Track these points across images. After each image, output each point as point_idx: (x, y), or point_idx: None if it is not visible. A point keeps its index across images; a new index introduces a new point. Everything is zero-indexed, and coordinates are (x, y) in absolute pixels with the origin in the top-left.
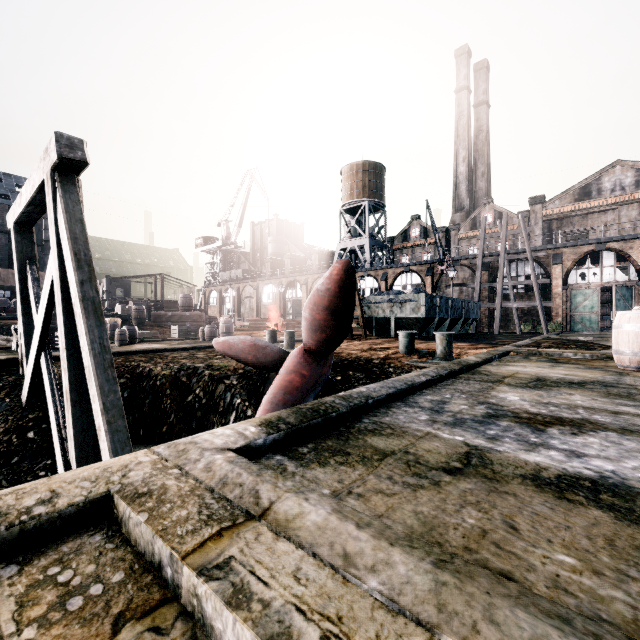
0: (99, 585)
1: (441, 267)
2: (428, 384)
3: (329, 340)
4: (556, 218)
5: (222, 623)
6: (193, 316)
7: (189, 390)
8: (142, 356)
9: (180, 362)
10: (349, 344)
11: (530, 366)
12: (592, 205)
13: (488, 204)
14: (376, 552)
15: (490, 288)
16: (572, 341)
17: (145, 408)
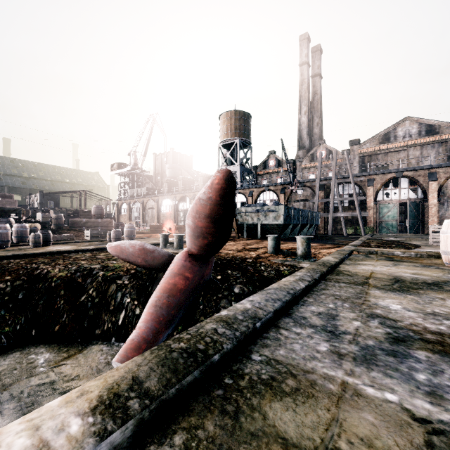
0: None
1: (291, 187)
2: (307, 290)
3: (210, 245)
4: (367, 155)
5: None
6: (104, 222)
7: (83, 290)
8: (47, 257)
9: (78, 263)
10: (226, 244)
11: (378, 265)
12: (391, 147)
13: (322, 144)
14: None
15: (325, 203)
16: (389, 241)
17: (38, 309)
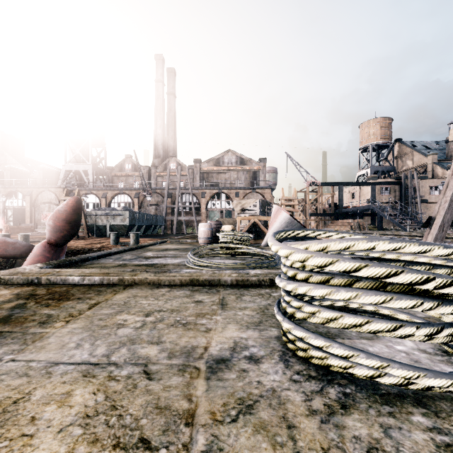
0: (15, 286)
1: (144, 193)
2: (118, 253)
3: (65, 236)
4: (206, 172)
5: (57, 279)
6: None
7: None
8: None
9: None
10: (76, 242)
11: (169, 245)
12: (220, 169)
13: (173, 157)
14: (89, 270)
15: (172, 208)
16: None
17: None
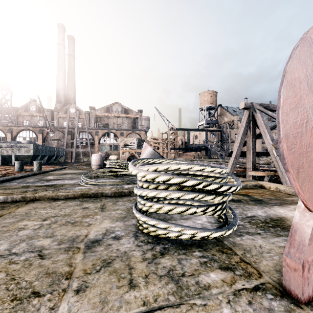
0: None
1: (47, 130)
2: (22, 177)
3: None
4: (99, 117)
5: None
6: None
7: None
8: None
9: None
10: None
11: (68, 171)
12: (110, 115)
13: (73, 104)
14: None
15: (72, 142)
16: None
17: None
